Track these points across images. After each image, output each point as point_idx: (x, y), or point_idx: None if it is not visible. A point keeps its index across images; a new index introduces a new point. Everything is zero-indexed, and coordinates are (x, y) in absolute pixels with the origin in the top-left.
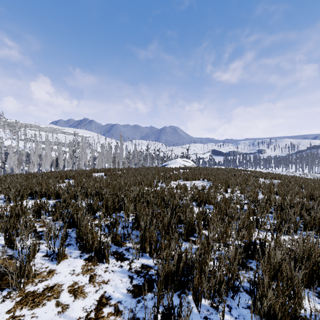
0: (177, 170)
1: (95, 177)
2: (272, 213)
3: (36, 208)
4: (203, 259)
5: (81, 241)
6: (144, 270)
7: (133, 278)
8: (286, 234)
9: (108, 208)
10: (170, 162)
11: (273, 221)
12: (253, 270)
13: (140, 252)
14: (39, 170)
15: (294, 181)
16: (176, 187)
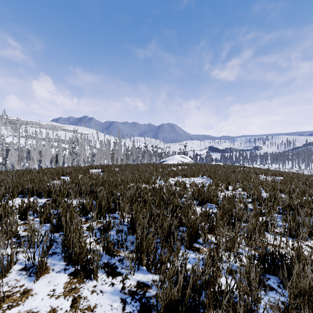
0: (175, 166)
1: (92, 173)
2: (280, 213)
3: (22, 208)
4: (214, 280)
5: (67, 250)
6: (140, 290)
7: (126, 302)
8: (300, 238)
9: (102, 208)
10: (168, 159)
11: (288, 225)
12: (274, 290)
13: (135, 265)
14: (39, 166)
15: (297, 178)
16: (175, 184)
